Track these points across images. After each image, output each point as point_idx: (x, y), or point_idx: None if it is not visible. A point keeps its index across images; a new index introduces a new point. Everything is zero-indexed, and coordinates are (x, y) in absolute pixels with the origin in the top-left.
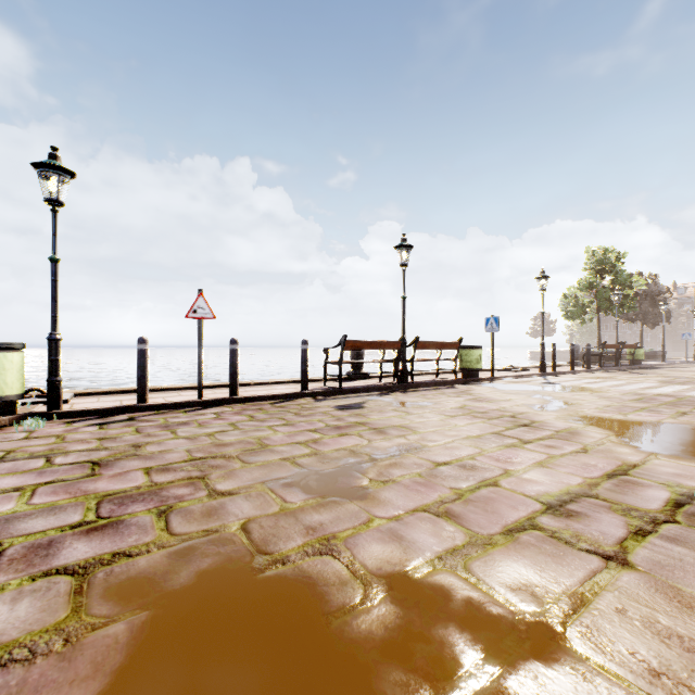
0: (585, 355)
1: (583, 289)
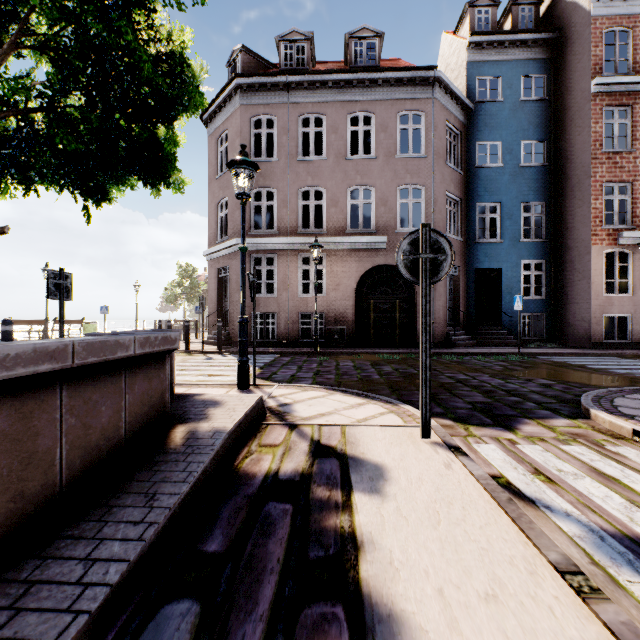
0: (165, 326)
1: (175, 286)
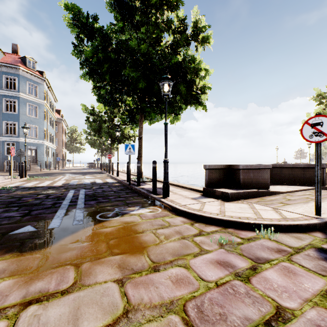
0: None
1: (325, 148)
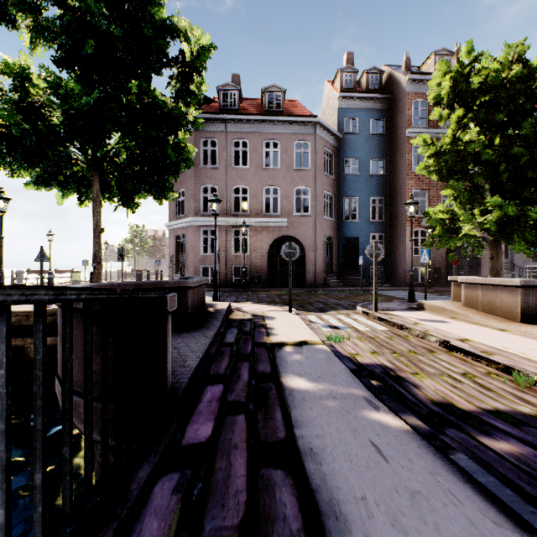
0: (125, 274)
1: (128, 243)
